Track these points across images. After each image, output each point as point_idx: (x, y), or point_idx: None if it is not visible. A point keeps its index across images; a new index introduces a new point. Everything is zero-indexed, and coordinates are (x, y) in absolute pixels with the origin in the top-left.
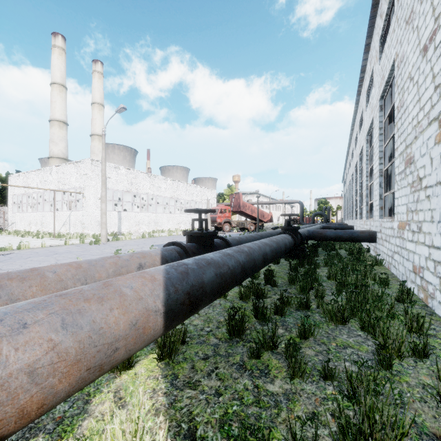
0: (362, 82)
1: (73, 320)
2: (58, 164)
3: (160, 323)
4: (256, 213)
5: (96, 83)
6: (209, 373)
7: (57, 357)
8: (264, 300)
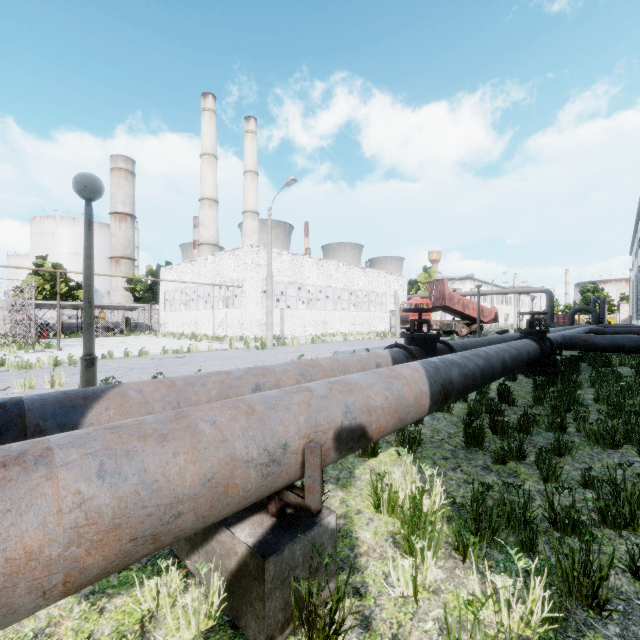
0: None
1: (389, 386)
2: (208, 252)
3: (428, 404)
4: (471, 310)
5: (248, 145)
6: (453, 468)
7: (389, 405)
8: (501, 418)
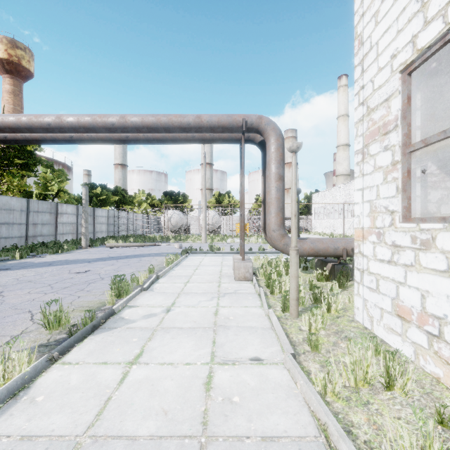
0: None
1: None
2: (342, 180)
3: None
4: None
5: None
6: None
7: None
8: None
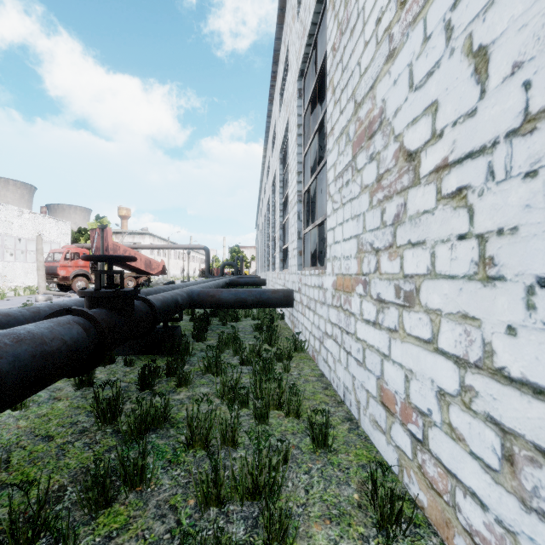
0: (275, 81)
1: None
2: None
3: None
4: (138, 262)
5: None
6: None
7: None
8: None
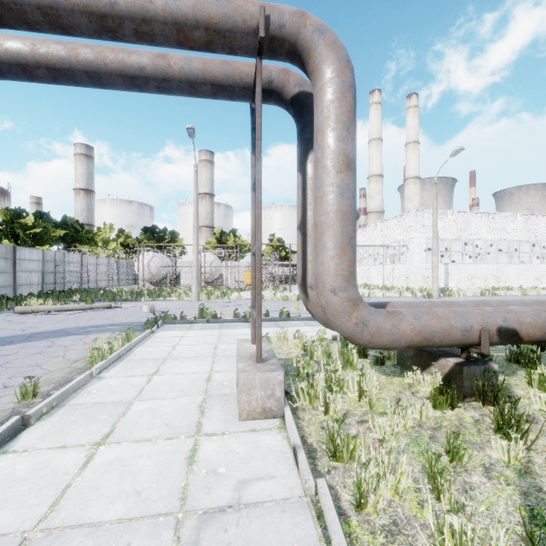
0: None
1: (537, 314)
2: (375, 218)
3: None
4: None
5: (410, 120)
6: None
7: (536, 323)
8: None
